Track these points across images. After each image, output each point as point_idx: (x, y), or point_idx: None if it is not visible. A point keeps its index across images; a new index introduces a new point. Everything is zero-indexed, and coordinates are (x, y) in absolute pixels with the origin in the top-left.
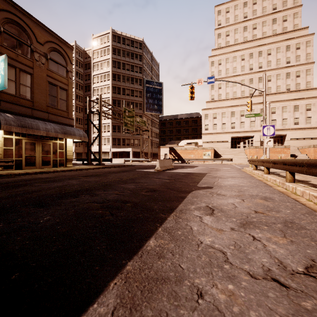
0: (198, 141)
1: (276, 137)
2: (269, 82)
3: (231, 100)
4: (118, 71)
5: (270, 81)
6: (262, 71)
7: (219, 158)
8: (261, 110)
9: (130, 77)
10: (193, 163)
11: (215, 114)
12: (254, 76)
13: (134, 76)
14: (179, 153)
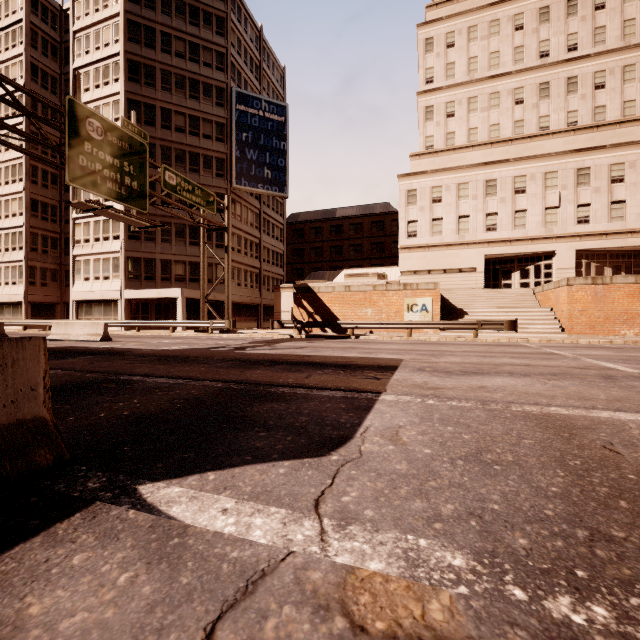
0: (387, 273)
1: (621, 256)
2: (600, 92)
3: (483, 147)
4: (146, 53)
5: (603, 88)
6: (578, 57)
7: (458, 319)
8: (578, 172)
9: (186, 77)
10: (373, 338)
11: (437, 188)
12: (553, 74)
13: (200, 75)
14: (325, 302)
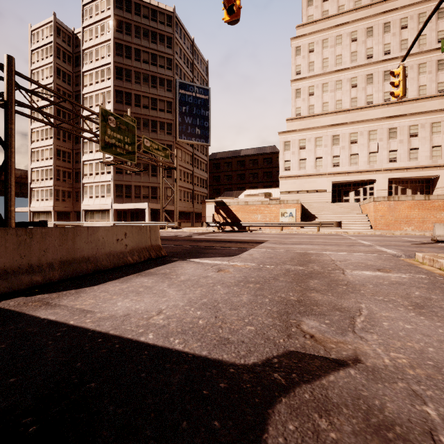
0: (272, 192)
1: (417, 182)
2: None
3: (331, 115)
4: (126, 62)
5: (406, 77)
6: (390, 58)
7: (311, 221)
8: (389, 130)
9: (149, 74)
10: (260, 232)
11: (302, 140)
12: (375, 69)
13: (157, 73)
14: (233, 211)
